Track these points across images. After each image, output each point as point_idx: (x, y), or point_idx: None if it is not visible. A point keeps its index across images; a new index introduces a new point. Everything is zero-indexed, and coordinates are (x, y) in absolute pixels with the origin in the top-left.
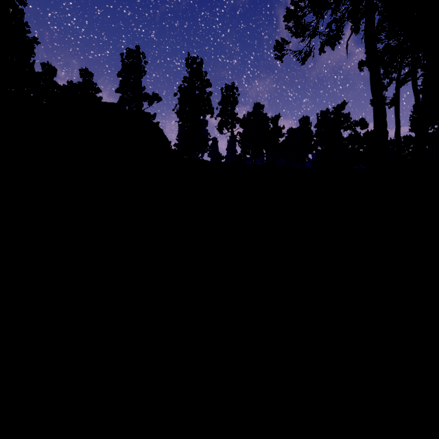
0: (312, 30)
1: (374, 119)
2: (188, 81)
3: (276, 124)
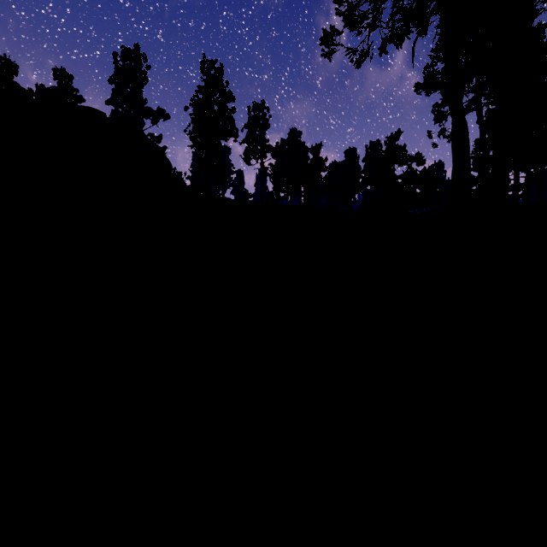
0: (372, 19)
1: (453, 144)
2: (203, 92)
3: (318, 155)
